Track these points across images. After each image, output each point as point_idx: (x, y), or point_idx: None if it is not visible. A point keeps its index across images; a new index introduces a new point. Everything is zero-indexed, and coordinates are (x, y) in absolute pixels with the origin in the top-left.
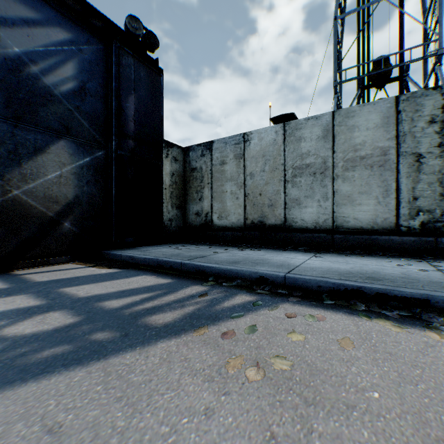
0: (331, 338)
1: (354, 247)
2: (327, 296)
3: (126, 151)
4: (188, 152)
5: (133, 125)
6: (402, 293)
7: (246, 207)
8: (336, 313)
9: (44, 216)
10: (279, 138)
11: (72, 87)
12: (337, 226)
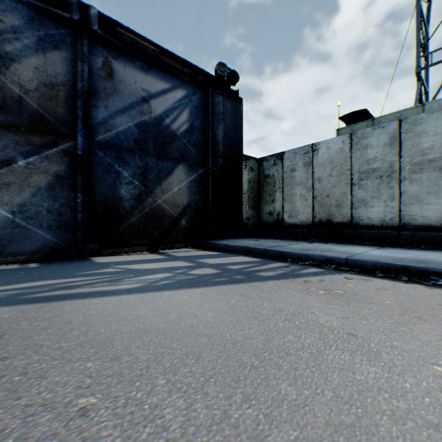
0: (372, 287)
1: (420, 242)
2: (379, 272)
3: (217, 167)
4: (262, 162)
5: (222, 146)
6: (438, 270)
7: (314, 207)
8: (382, 279)
9: (171, 216)
10: (346, 146)
11: (186, 127)
12: (403, 223)
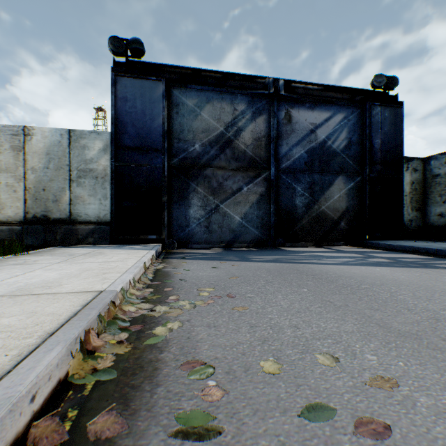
0: None
1: None
2: None
3: (375, 173)
4: (428, 161)
5: (379, 153)
6: None
7: None
8: None
9: (332, 219)
10: None
11: (344, 144)
12: None
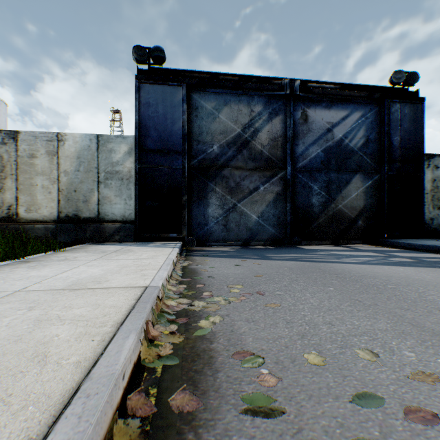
0: None
1: None
2: None
3: (393, 171)
4: None
5: (398, 151)
6: None
7: None
8: None
9: (349, 217)
10: None
11: (362, 142)
12: None
